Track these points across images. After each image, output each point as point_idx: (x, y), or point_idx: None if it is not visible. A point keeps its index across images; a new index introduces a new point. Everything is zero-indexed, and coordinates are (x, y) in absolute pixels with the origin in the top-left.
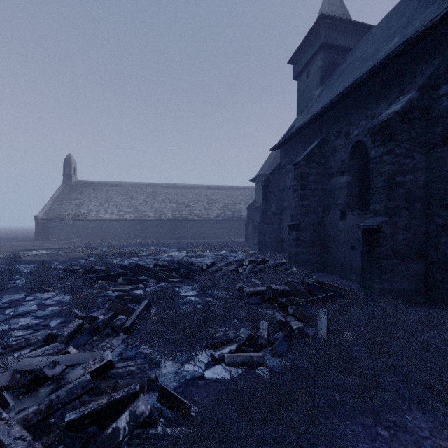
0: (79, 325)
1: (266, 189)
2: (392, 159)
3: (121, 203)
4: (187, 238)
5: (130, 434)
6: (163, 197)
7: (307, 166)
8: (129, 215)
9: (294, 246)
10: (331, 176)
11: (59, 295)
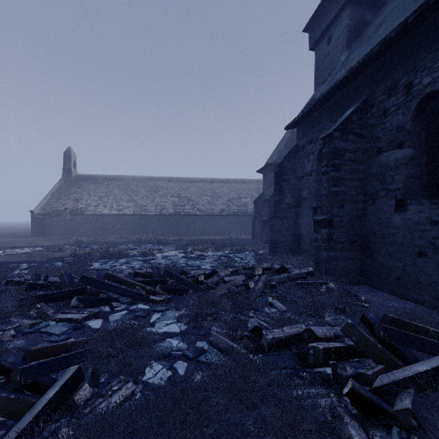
0: None
1: (279, 176)
2: None
3: (121, 197)
4: (189, 234)
5: None
6: (165, 190)
7: (342, 139)
8: (128, 210)
9: (324, 248)
10: (378, 151)
11: None
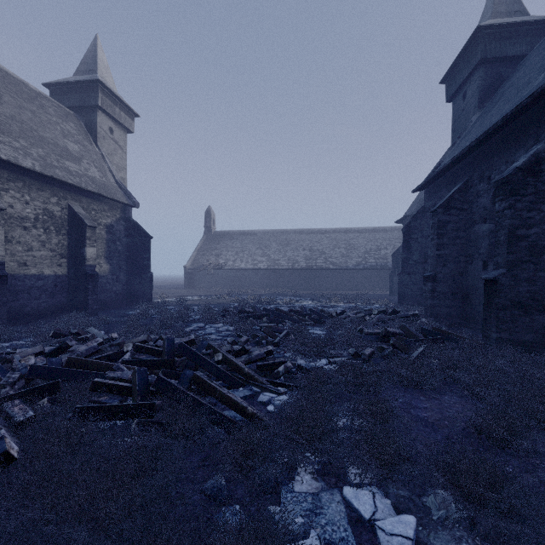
0: (247, 339)
1: (407, 235)
2: (512, 214)
3: (255, 252)
4: (321, 289)
5: (284, 375)
6: (296, 244)
7: (445, 213)
8: (262, 265)
9: (429, 297)
10: (474, 223)
11: (225, 326)
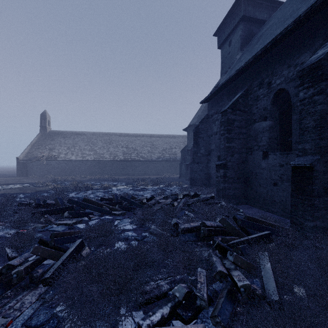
0: None
1: (196, 135)
2: (324, 98)
3: (84, 147)
4: (134, 174)
5: None
6: (116, 143)
7: (233, 113)
8: (90, 157)
9: (221, 182)
10: (254, 121)
11: (5, 230)
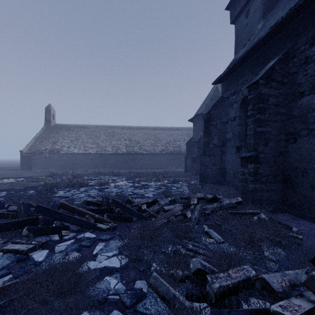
0: None
1: (207, 122)
2: None
3: (87, 140)
4: (137, 168)
5: None
6: (119, 136)
7: (267, 85)
8: (92, 150)
9: (251, 181)
10: (299, 95)
11: None
